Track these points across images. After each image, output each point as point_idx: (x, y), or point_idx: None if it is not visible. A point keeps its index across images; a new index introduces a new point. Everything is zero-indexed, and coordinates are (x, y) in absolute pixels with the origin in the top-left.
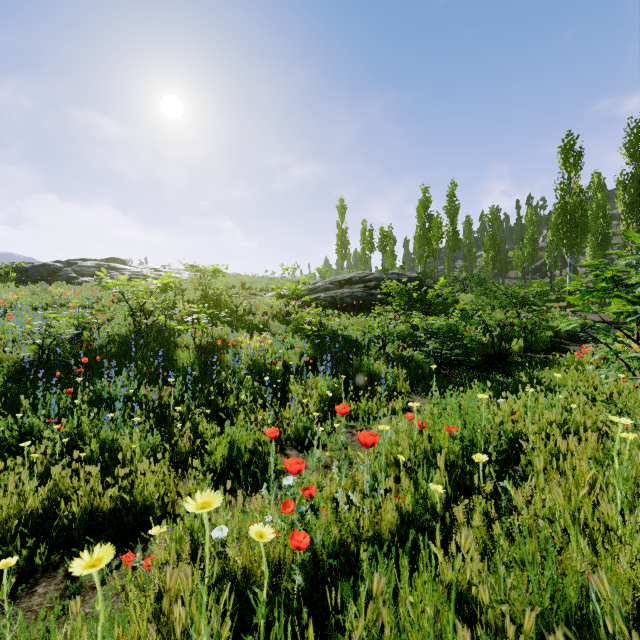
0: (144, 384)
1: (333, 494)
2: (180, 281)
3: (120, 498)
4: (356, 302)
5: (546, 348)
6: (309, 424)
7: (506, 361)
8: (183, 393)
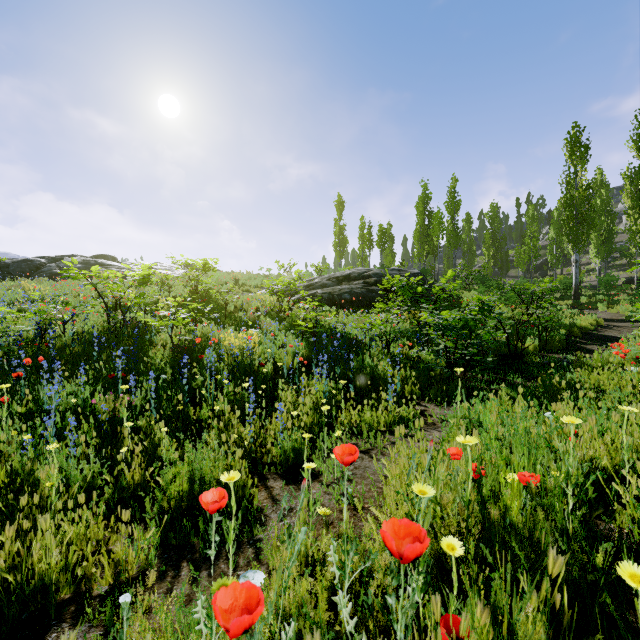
0: (104, 390)
1: (330, 582)
2: (166, 275)
3: (14, 567)
4: (355, 298)
5: (562, 347)
6: (299, 444)
7: (522, 361)
8: (143, 403)
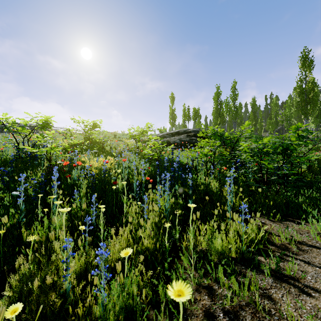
0: None
1: None
2: (69, 129)
3: None
4: (183, 143)
5: (318, 172)
6: (132, 305)
7: (302, 181)
8: None
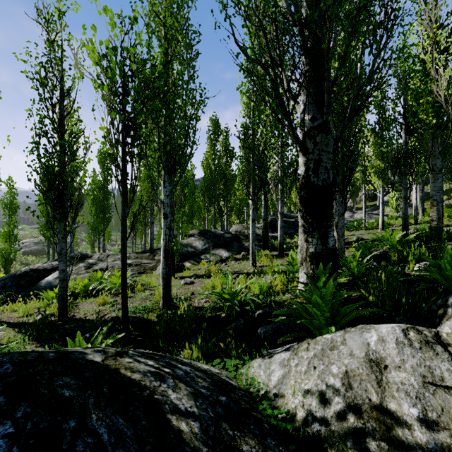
0: None
1: None
2: None
3: None
4: (38, 251)
5: None
6: None
7: None
8: None
